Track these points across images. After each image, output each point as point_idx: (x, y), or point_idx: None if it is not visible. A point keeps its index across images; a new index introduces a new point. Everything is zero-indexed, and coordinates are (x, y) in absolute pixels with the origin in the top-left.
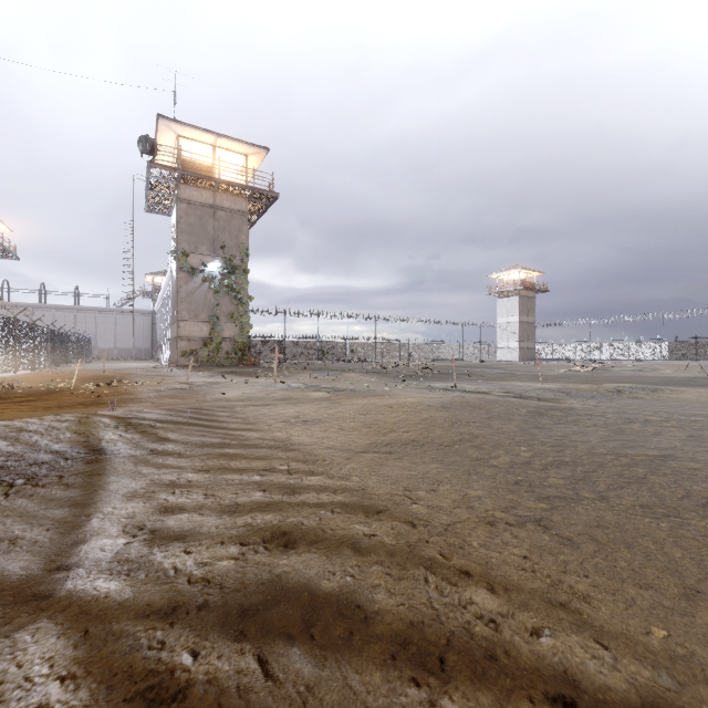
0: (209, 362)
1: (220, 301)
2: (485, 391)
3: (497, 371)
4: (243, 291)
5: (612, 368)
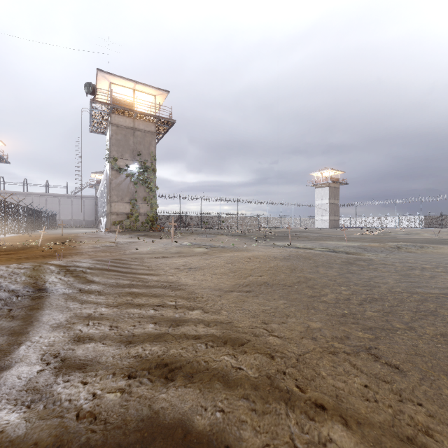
0: (130, 228)
1: (138, 189)
2: (310, 247)
3: (315, 234)
4: (153, 183)
5: (389, 233)
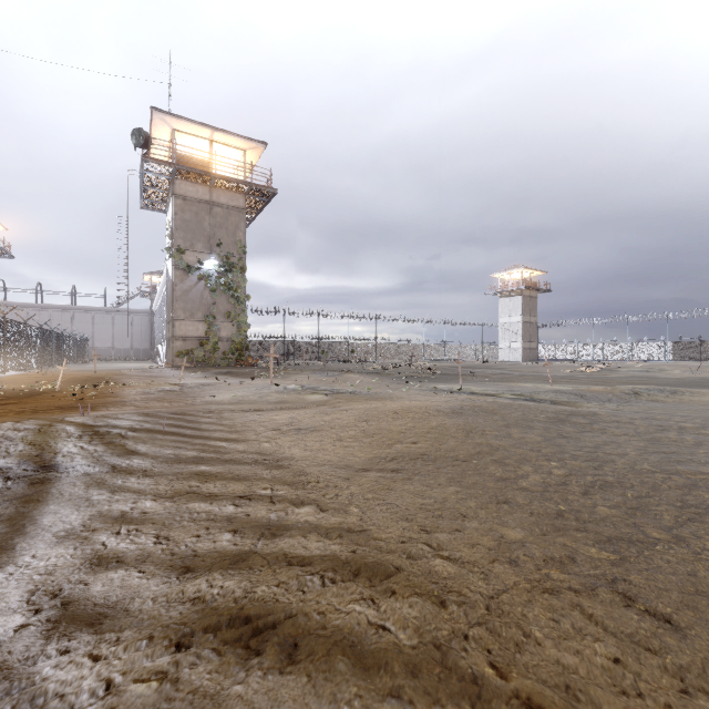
0: (205, 362)
1: (217, 300)
2: (493, 393)
3: (500, 371)
4: (241, 290)
5: (618, 369)
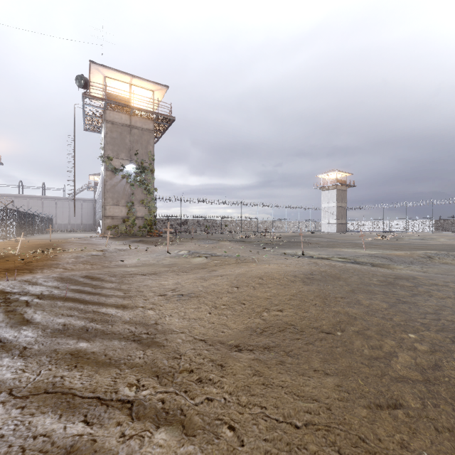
0: (127, 233)
1: (134, 191)
2: (326, 256)
3: (324, 239)
4: (151, 184)
5: (403, 238)
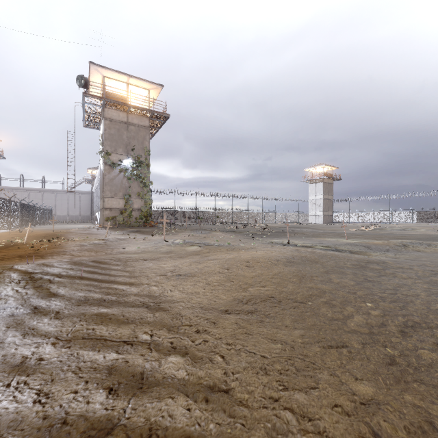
0: (124, 224)
1: (131, 184)
2: (309, 245)
3: (311, 230)
4: (147, 178)
5: (385, 228)
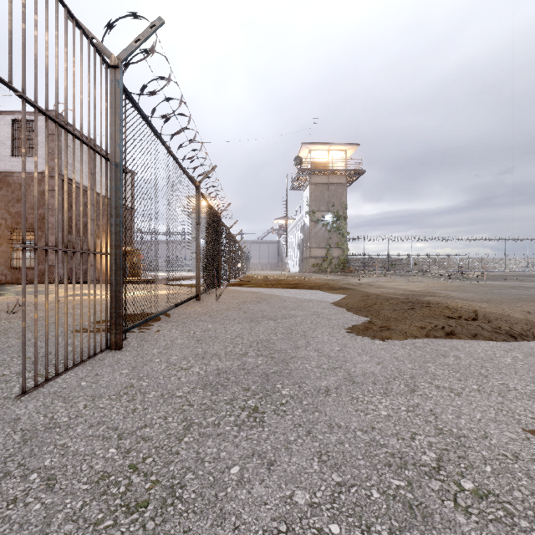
0: (325, 270)
1: (331, 236)
2: None
3: None
4: (344, 229)
5: None
